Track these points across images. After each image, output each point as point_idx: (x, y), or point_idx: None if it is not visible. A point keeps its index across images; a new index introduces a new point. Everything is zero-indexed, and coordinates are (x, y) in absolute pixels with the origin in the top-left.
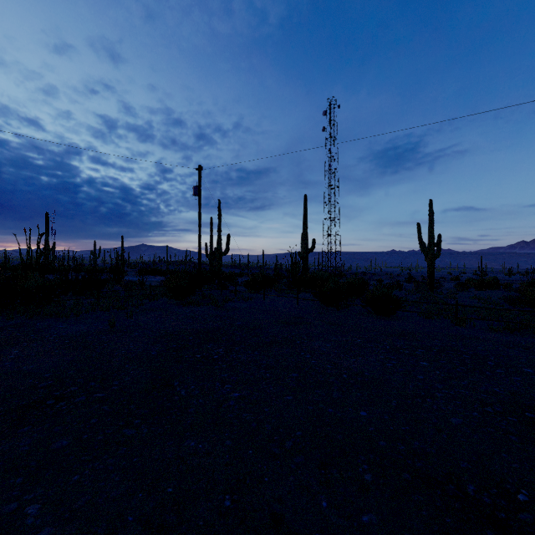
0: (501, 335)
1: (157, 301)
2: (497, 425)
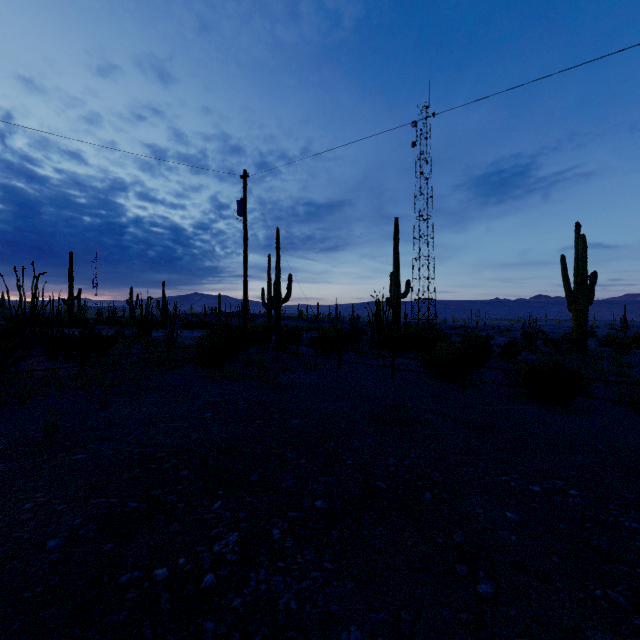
0: None
1: (179, 370)
2: None
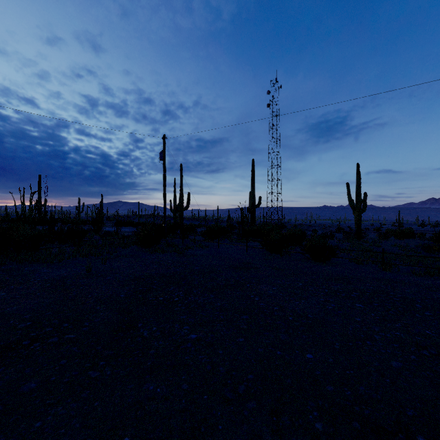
0: (422, 279)
1: (129, 248)
2: (435, 369)
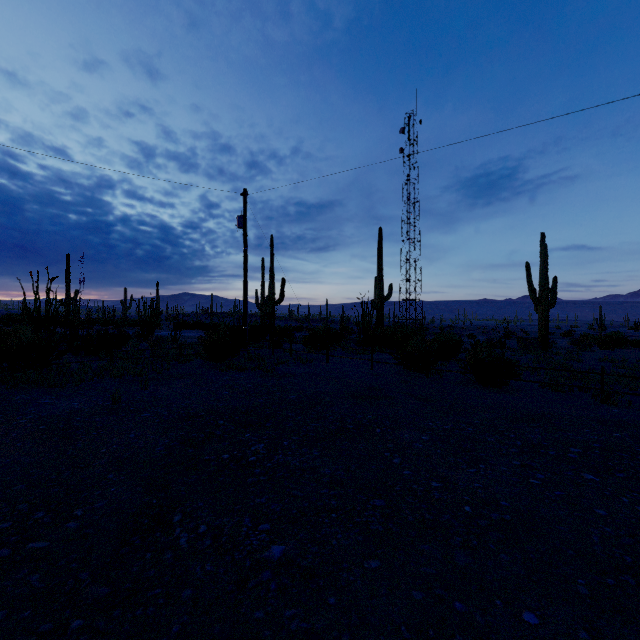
0: None
1: (189, 363)
2: None
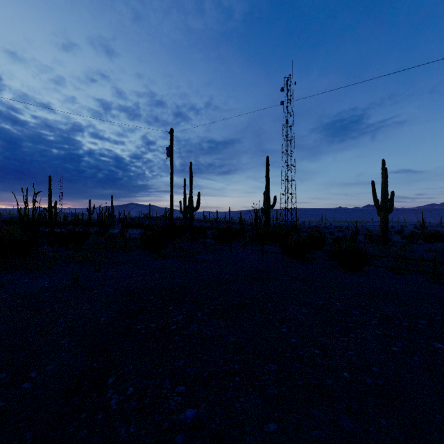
0: None
1: (132, 252)
2: None
